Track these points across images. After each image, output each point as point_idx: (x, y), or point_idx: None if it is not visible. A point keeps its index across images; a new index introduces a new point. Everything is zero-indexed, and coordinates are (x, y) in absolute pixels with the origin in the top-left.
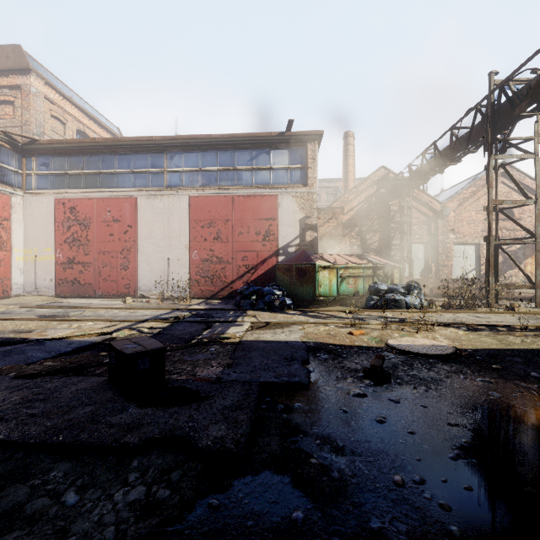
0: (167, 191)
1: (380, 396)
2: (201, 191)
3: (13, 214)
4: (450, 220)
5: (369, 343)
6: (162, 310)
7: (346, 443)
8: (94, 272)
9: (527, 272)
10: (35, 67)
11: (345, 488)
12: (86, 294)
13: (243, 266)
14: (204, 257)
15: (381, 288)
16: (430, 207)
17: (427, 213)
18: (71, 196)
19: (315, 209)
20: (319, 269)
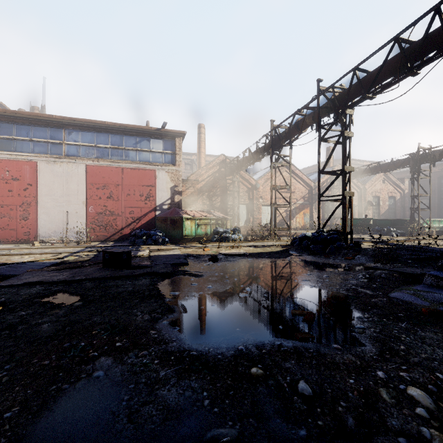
0: (66, 159)
1: (214, 264)
2: (96, 162)
3: None
4: (260, 191)
5: (212, 253)
6: (78, 247)
7: (203, 271)
8: None
9: (297, 222)
10: None
11: (203, 276)
12: None
13: (130, 217)
14: (99, 211)
15: (220, 231)
16: (250, 182)
17: (248, 186)
18: None
19: (181, 181)
20: (185, 220)
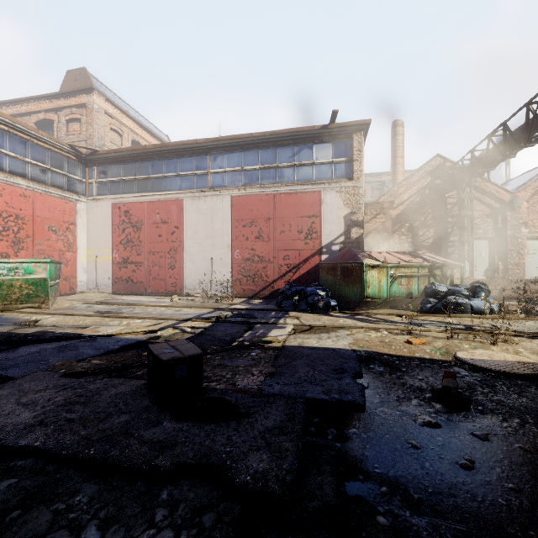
0: (210, 191)
1: (458, 429)
2: (243, 191)
3: (78, 219)
4: (522, 212)
5: (433, 355)
6: (205, 308)
7: (422, 495)
8: (145, 271)
9: None
10: (98, 87)
11: None
12: (138, 291)
13: (284, 265)
14: (246, 256)
15: (440, 290)
16: (497, 198)
17: (492, 205)
18: (125, 200)
19: (362, 204)
20: (367, 268)
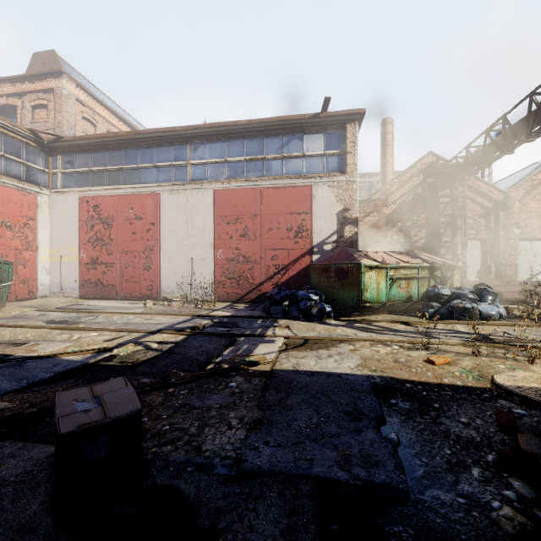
0: (190, 185)
1: None
2: (226, 184)
3: (40, 214)
4: (514, 212)
5: (465, 381)
6: (181, 316)
7: None
8: (116, 272)
9: None
10: (69, 72)
11: None
12: (109, 295)
13: (272, 266)
14: (230, 257)
15: (443, 293)
16: (489, 198)
17: (485, 205)
18: (94, 193)
19: (356, 200)
20: (365, 269)
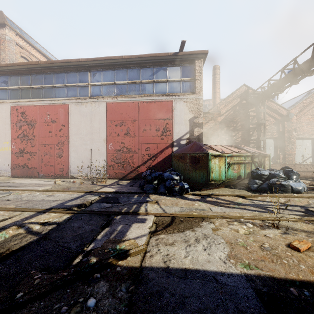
0: (90, 99)
1: None
2: (115, 99)
3: None
4: (293, 122)
5: None
6: (76, 192)
7: None
8: (38, 159)
9: None
10: (12, 26)
11: None
12: (32, 175)
13: (146, 154)
14: (117, 148)
15: (264, 174)
16: (279, 113)
17: (276, 117)
18: (22, 104)
19: (202, 111)
20: (211, 157)
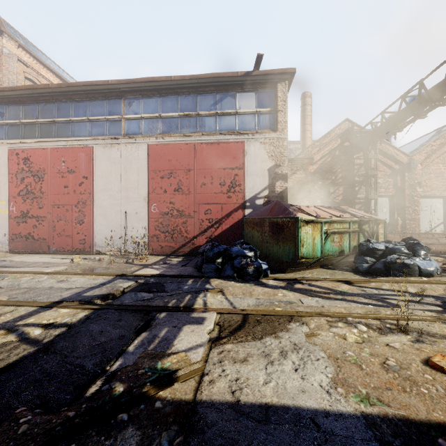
0: (124, 139)
1: None
2: (160, 139)
3: None
4: (417, 173)
5: None
6: (102, 276)
7: None
8: (48, 226)
9: None
10: (13, 35)
11: None
12: (40, 249)
13: (206, 220)
14: (164, 210)
15: (378, 248)
16: (396, 160)
17: (393, 166)
18: (25, 146)
19: (286, 157)
20: (301, 224)
